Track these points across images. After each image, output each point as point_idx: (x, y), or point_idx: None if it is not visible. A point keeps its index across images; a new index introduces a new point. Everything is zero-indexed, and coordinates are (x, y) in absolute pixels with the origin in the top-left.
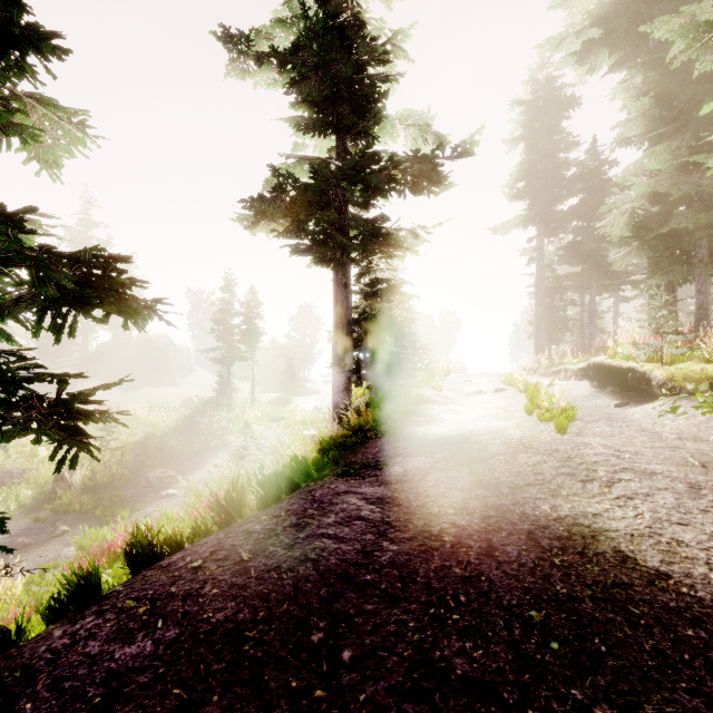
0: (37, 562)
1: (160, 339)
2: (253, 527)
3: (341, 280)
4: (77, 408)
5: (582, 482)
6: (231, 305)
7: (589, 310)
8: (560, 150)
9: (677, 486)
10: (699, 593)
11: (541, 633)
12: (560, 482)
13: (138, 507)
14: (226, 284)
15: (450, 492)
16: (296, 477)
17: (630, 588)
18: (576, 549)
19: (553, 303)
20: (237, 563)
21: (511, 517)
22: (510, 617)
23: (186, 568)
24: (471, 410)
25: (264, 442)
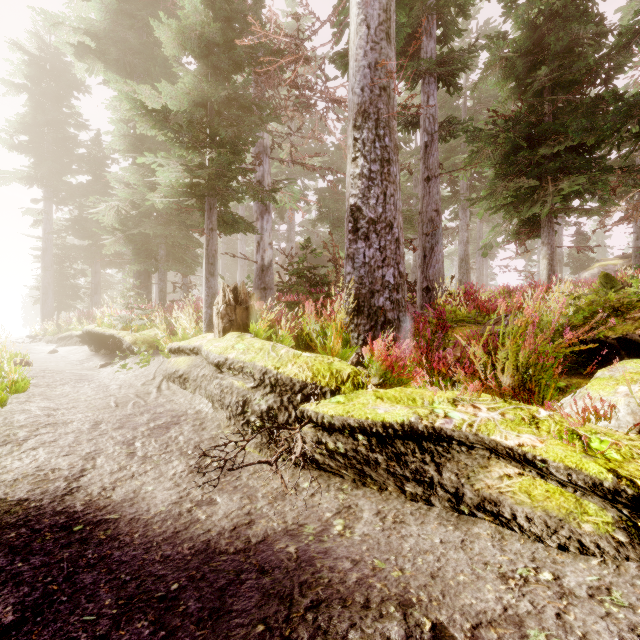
0: None
1: None
2: None
3: None
4: None
5: None
6: None
7: (95, 282)
8: (71, 125)
9: (85, 426)
10: (44, 502)
11: None
12: None
13: None
14: None
15: None
16: None
17: None
18: None
19: (63, 270)
20: None
21: None
22: None
23: None
24: None
25: None
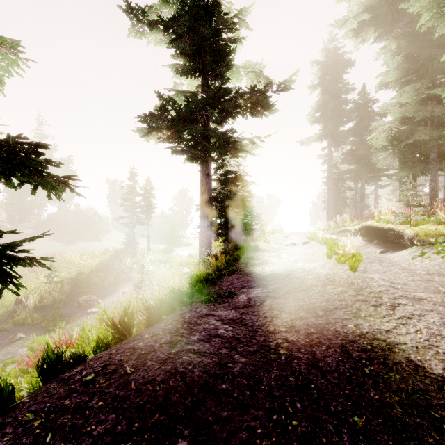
0: (1, 358)
1: (89, 211)
2: (137, 344)
3: (205, 171)
4: (10, 256)
5: (373, 306)
6: (134, 189)
7: (361, 192)
8: (342, 93)
9: (439, 308)
10: None
11: (366, 438)
12: (358, 307)
13: (71, 320)
14: (131, 175)
15: (281, 315)
16: (173, 303)
17: (426, 394)
18: (379, 360)
19: (337, 188)
20: (122, 376)
21: (327, 334)
22: (338, 423)
23: (81, 381)
24: (290, 256)
25: (153, 278)
